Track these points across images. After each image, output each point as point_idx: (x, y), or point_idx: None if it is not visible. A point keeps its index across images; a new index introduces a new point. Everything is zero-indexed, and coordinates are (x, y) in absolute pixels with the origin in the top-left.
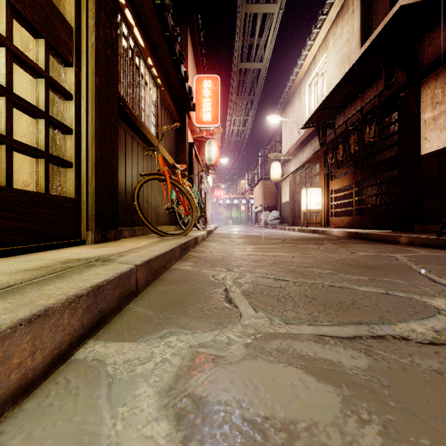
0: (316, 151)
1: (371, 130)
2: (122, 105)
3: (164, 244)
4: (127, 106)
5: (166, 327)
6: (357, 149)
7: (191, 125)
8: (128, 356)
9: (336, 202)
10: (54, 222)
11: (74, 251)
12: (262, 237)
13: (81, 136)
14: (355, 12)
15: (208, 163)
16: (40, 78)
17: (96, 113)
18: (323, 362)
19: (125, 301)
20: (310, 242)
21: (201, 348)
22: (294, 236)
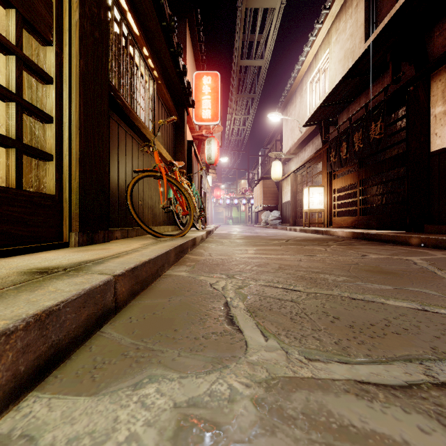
0: (318, 149)
1: (377, 127)
2: (114, 95)
3: (156, 247)
4: (119, 96)
5: (145, 367)
6: (362, 146)
7: (190, 122)
8: (78, 427)
9: (339, 201)
10: (28, 222)
11: (48, 257)
12: (263, 237)
13: (63, 126)
14: (359, 5)
15: (207, 162)
16: (11, 55)
17: (81, 100)
18: (380, 441)
19: (97, 323)
20: (314, 243)
21: (191, 408)
22: (297, 237)
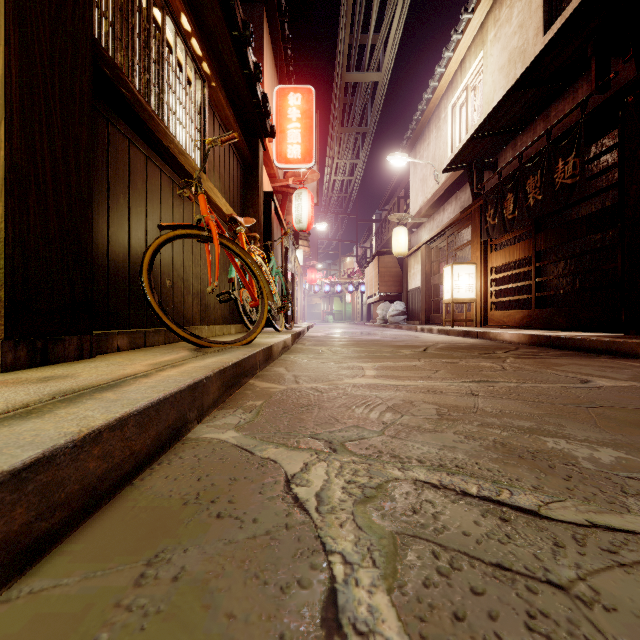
0: (465, 207)
1: (568, 165)
2: (111, 75)
3: (176, 372)
4: (125, 82)
5: None
6: (541, 198)
7: (269, 166)
8: None
9: (500, 287)
10: None
11: None
12: (385, 343)
13: None
14: None
15: (296, 226)
16: None
17: (10, 52)
18: None
19: None
20: (474, 353)
21: None
22: (437, 342)
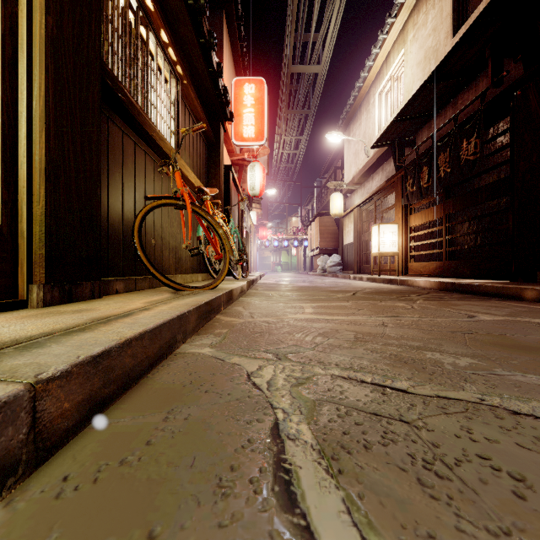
0: (390, 177)
1: (470, 145)
2: (112, 85)
3: (167, 307)
4: (122, 88)
5: None
6: (450, 171)
7: (228, 143)
8: None
9: (417, 243)
10: None
11: None
12: (322, 289)
13: (19, 117)
14: None
15: (250, 193)
16: None
17: (49, 78)
18: None
19: None
20: (392, 296)
21: None
22: (365, 288)
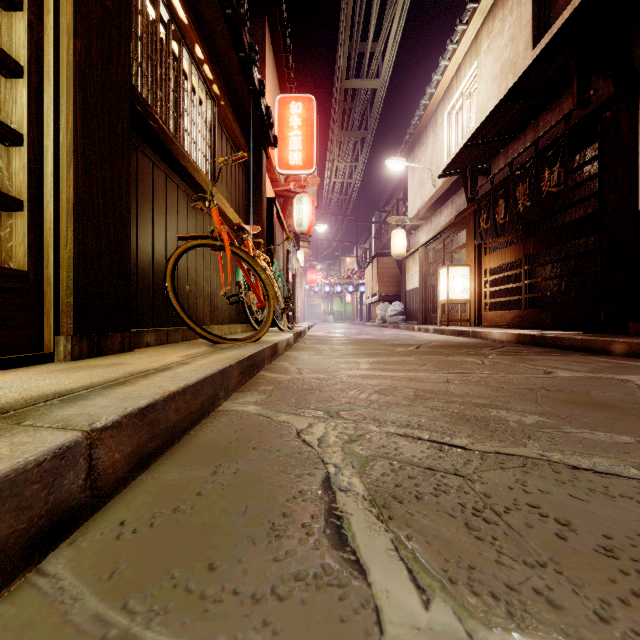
0: (460, 211)
1: (553, 174)
2: (142, 111)
3: (207, 361)
4: (153, 115)
5: None
6: (530, 205)
7: (271, 171)
8: None
9: (493, 288)
10: None
11: None
12: (381, 342)
13: (45, 152)
14: None
15: (297, 229)
16: None
17: (77, 109)
18: None
19: (28, 553)
20: (461, 351)
21: None
22: (431, 341)
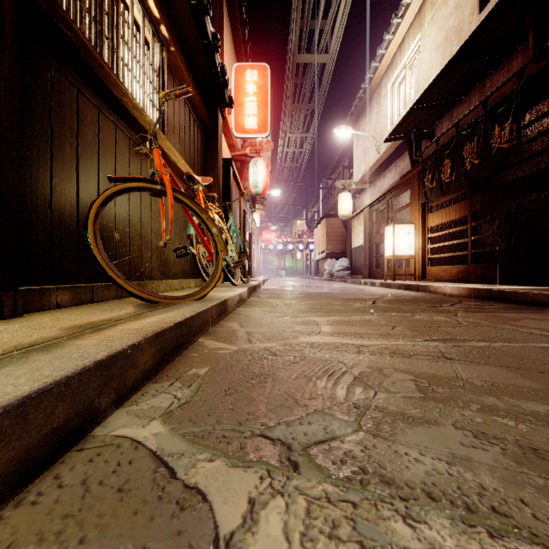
0: (405, 173)
1: (504, 131)
2: (47, 9)
3: (93, 340)
4: (67, 20)
5: None
6: (478, 162)
7: (229, 136)
8: None
9: (437, 244)
10: None
11: None
12: (334, 296)
13: None
14: None
15: (252, 191)
16: None
17: None
18: None
19: None
20: (422, 306)
21: None
22: (383, 295)
